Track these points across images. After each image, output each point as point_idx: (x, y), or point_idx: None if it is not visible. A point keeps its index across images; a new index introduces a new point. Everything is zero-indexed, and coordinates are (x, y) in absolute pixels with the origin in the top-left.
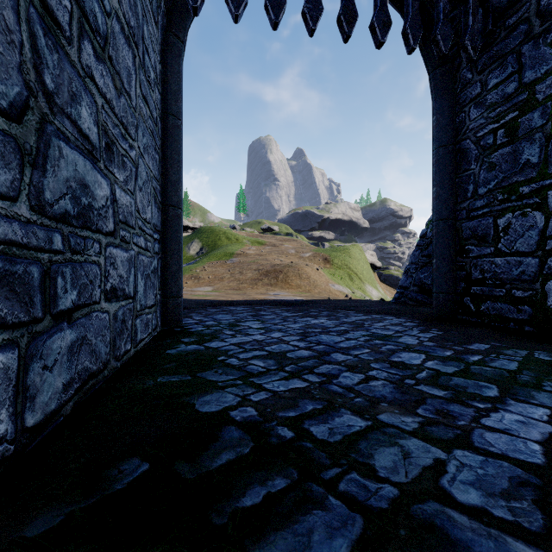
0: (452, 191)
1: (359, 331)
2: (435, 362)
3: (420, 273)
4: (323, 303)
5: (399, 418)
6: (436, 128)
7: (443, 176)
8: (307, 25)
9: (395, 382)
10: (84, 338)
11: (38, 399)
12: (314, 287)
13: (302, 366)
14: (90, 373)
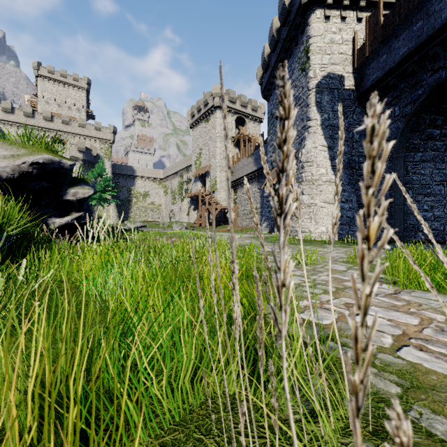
0: None
1: None
2: None
3: None
4: None
5: None
6: None
7: None
8: None
9: None
10: (424, 234)
11: (416, 238)
12: None
13: None
14: (426, 239)
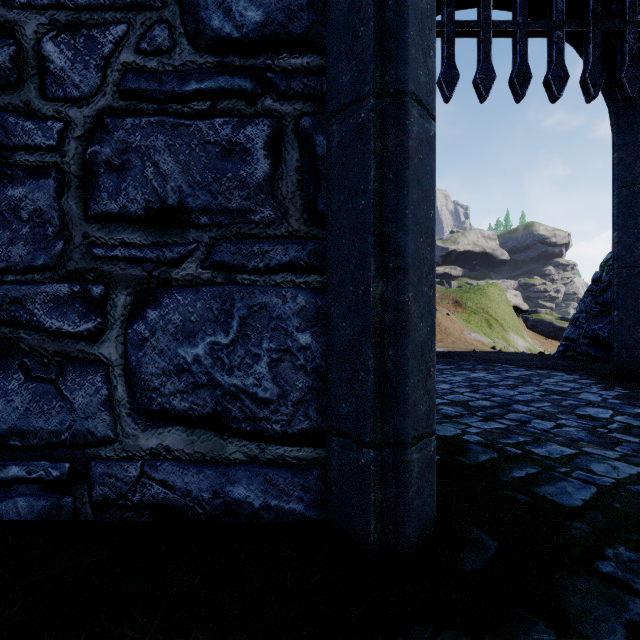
0: (639, 235)
1: (529, 386)
2: (625, 417)
3: (593, 324)
4: (470, 355)
5: (601, 451)
6: (618, 166)
7: (627, 219)
8: (479, 93)
9: (587, 429)
10: None
11: None
12: (446, 336)
13: (490, 413)
14: None
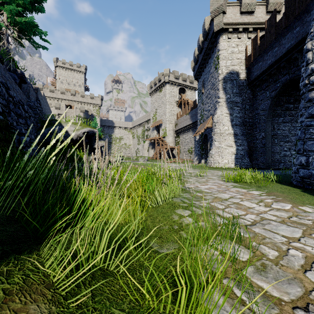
0: None
1: None
2: None
3: None
4: None
5: None
6: None
7: None
8: None
9: None
10: (285, 164)
11: (279, 166)
12: None
13: None
14: (285, 167)
